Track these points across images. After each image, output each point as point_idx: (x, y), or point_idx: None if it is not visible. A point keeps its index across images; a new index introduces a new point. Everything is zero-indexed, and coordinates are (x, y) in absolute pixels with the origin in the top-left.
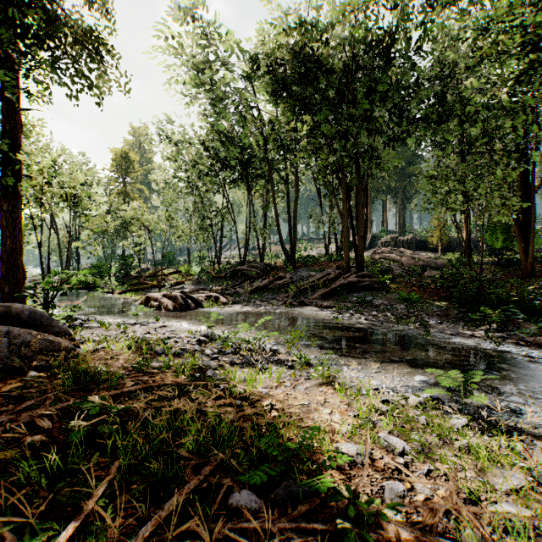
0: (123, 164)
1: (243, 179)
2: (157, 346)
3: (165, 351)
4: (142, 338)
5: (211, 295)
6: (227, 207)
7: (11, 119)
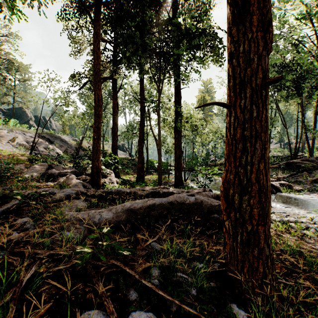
0: (202, 103)
1: (296, 94)
2: (308, 232)
3: (317, 238)
4: (281, 219)
5: (283, 183)
6: (274, 116)
7: (177, 95)
